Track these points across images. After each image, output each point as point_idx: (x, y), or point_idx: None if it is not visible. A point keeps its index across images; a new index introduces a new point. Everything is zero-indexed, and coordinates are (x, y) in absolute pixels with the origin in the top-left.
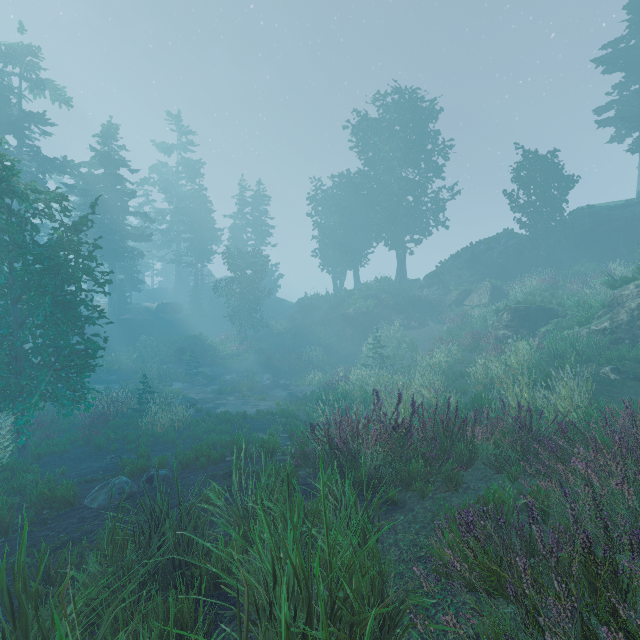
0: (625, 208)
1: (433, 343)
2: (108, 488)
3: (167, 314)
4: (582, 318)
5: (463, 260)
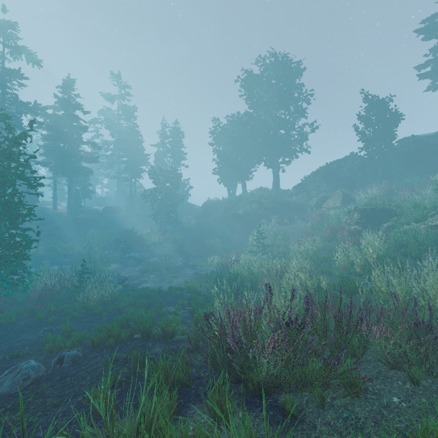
0: None
1: (301, 235)
2: (15, 373)
3: (110, 214)
4: (419, 216)
5: (321, 175)
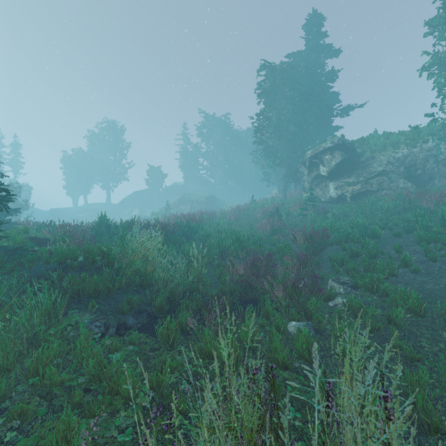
0: (177, 188)
1: None
2: None
3: None
4: None
5: (133, 198)
